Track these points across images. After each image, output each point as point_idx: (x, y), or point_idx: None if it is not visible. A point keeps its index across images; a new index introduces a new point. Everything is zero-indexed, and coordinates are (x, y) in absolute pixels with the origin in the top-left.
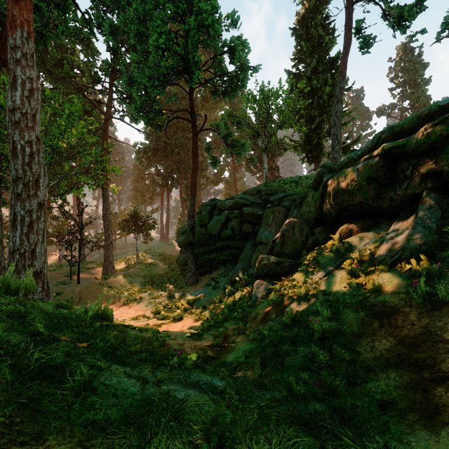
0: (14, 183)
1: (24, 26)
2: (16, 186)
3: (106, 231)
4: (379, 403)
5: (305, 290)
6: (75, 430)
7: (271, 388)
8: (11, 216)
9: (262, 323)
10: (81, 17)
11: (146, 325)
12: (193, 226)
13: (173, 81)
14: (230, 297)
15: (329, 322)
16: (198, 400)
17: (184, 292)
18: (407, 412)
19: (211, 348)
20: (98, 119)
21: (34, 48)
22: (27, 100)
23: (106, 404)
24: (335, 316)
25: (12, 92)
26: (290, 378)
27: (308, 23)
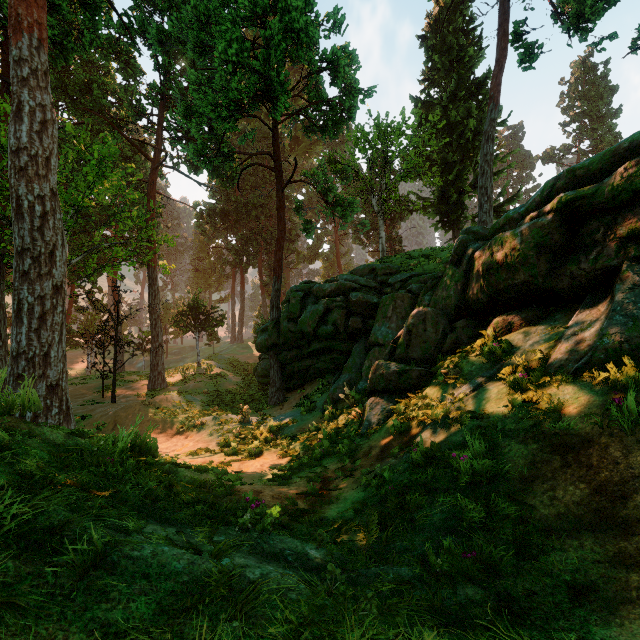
0: (19, 257)
1: (34, 30)
2: (21, 261)
3: (153, 329)
4: (569, 587)
5: (444, 411)
6: (71, 638)
7: (395, 560)
8: (14, 304)
9: (379, 460)
10: (117, 21)
11: (210, 462)
12: (277, 320)
13: (249, 111)
14: (331, 423)
15: (482, 459)
16: (281, 582)
17: (264, 416)
18: (618, 605)
19: (303, 497)
20: (143, 169)
21: (47, 63)
22: (38, 137)
23: (130, 591)
24: (492, 450)
25: (16, 125)
26: (424, 545)
27: (443, 28)
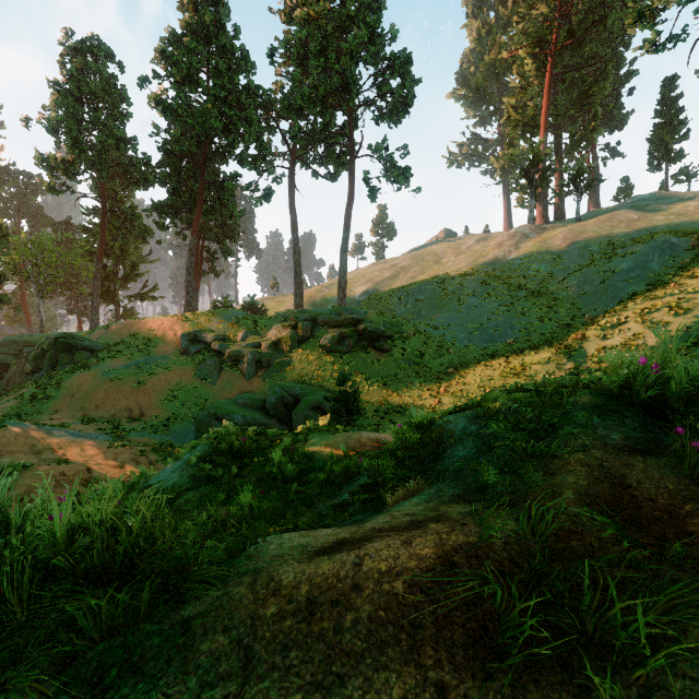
0: None
1: None
2: None
3: None
4: None
5: None
6: None
7: None
8: None
9: None
10: None
11: None
12: None
13: None
14: None
15: None
16: None
17: None
18: None
19: None
20: None
21: None
22: None
23: None
24: None
25: None
26: None
27: None
